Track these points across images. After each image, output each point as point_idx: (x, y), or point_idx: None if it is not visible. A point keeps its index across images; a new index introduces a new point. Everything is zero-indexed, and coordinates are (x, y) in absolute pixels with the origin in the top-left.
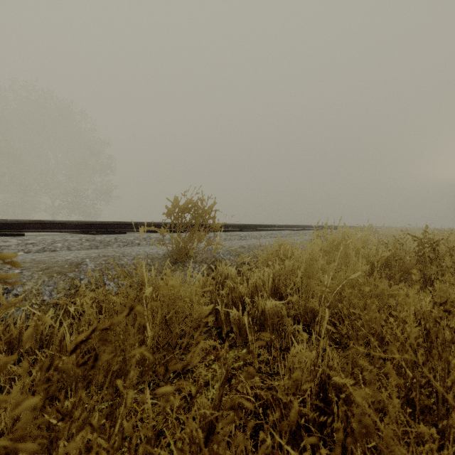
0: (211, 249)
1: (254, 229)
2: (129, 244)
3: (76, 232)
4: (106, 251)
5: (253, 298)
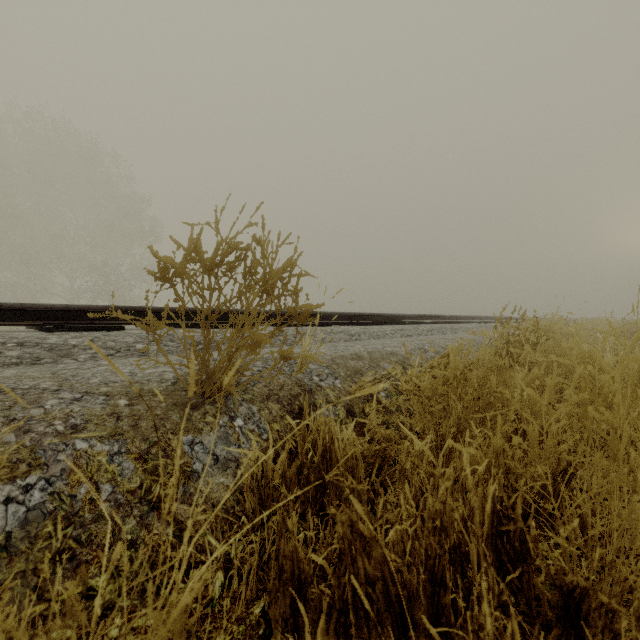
0: (293, 363)
1: (372, 321)
2: (118, 351)
3: (36, 326)
4: (34, 373)
5: (433, 577)
